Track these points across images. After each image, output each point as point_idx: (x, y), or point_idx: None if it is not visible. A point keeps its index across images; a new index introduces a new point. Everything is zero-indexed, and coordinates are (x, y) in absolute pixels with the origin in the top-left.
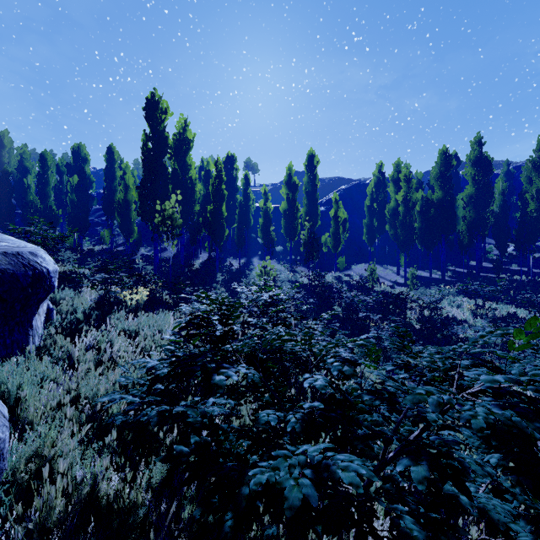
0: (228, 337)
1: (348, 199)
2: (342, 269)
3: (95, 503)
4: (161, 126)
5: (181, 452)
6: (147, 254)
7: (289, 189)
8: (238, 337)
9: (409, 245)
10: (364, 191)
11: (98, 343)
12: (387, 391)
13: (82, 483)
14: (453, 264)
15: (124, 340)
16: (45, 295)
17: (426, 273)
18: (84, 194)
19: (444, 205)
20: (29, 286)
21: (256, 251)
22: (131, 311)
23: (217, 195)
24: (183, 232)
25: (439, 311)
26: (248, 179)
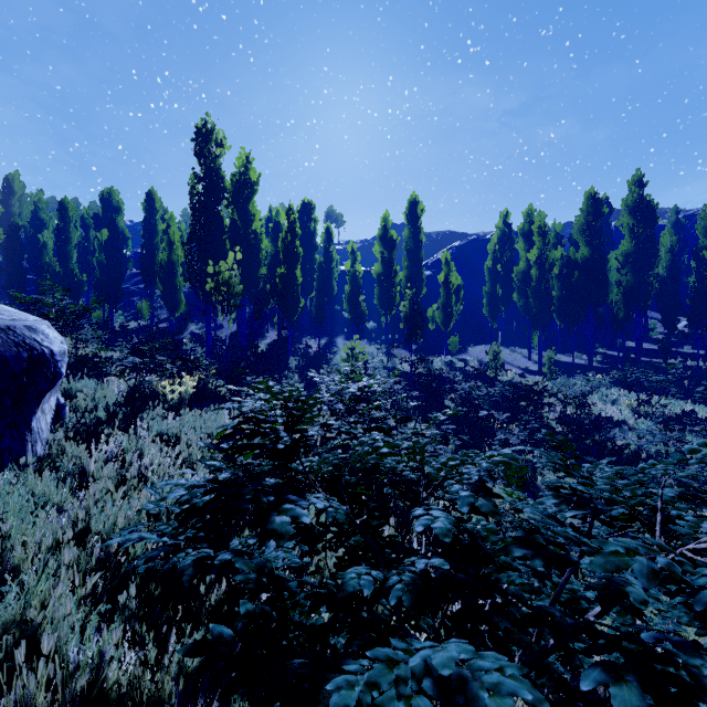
0: (297, 449)
1: (463, 260)
2: (455, 352)
3: (100, 697)
4: (215, 162)
5: (221, 637)
6: (198, 332)
7: (385, 246)
8: (316, 444)
9: (545, 319)
10: (484, 250)
11: (123, 452)
12: (551, 542)
13: (76, 670)
14: (603, 345)
15: (158, 448)
16: (48, 386)
17: (567, 358)
18: (116, 254)
19: (591, 266)
20: (23, 373)
21: (340, 328)
22: (171, 408)
23: (289, 254)
24: (245, 303)
25: (587, 409)
26: (330, 233)
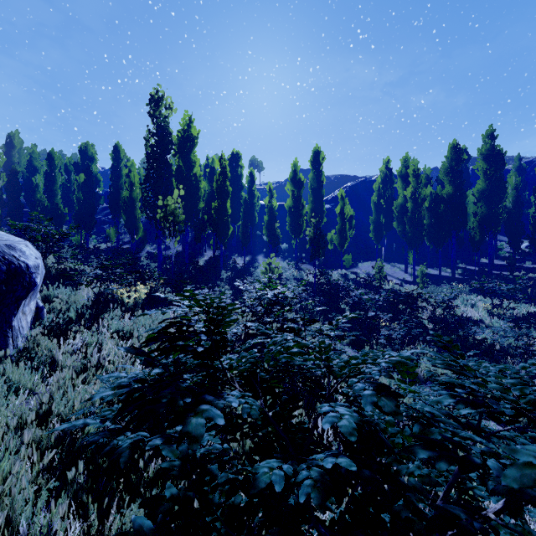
0: (217, 350)
1: (354, 196)
2: (349, 267)
3: None
4: (165, 121)
5: (140, 531)
6: (152, 252)
7: (295, 186)
8: (241, 338)
9: (418, 241)
10: (371, 188)
11: (87, 345)
12: (452, 442)
13: None
14: (463, 262)
15: (114, 342)
16: (24, 293)
17: (435, 271)
18: (90, 192)
19: (454, 201)
20: (2, 283)
21: (261, 248)
22: (128, 310)
23: (221, 191)
24: (187, 229)
25: (453, 311)
26: (253, 176)
